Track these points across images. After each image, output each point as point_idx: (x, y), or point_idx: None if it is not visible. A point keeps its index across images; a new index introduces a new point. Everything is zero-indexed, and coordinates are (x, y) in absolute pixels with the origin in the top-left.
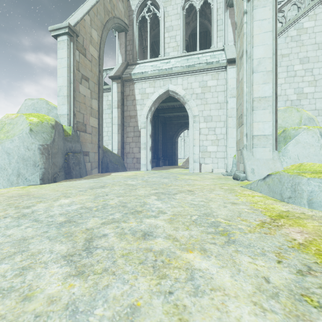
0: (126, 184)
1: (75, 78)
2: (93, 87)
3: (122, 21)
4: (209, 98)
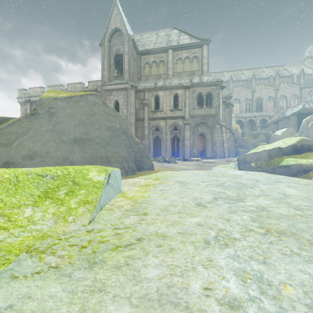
0: None
1: None
2: None
3: None
4: None
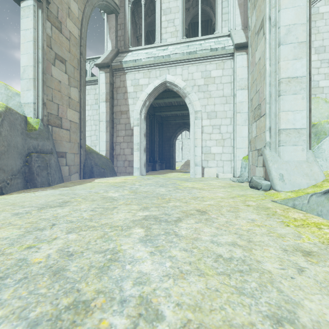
0: (104, 197)
1: (44, 56)
2: (72, 72)
3: (111, 0)
4: (213, 91)
